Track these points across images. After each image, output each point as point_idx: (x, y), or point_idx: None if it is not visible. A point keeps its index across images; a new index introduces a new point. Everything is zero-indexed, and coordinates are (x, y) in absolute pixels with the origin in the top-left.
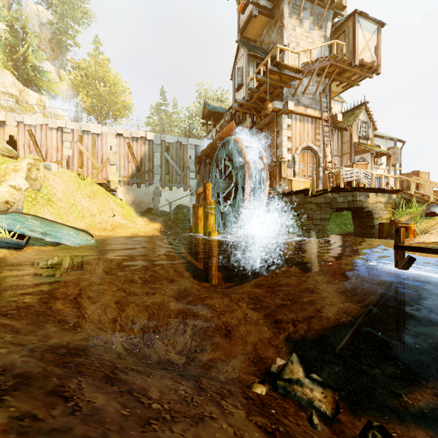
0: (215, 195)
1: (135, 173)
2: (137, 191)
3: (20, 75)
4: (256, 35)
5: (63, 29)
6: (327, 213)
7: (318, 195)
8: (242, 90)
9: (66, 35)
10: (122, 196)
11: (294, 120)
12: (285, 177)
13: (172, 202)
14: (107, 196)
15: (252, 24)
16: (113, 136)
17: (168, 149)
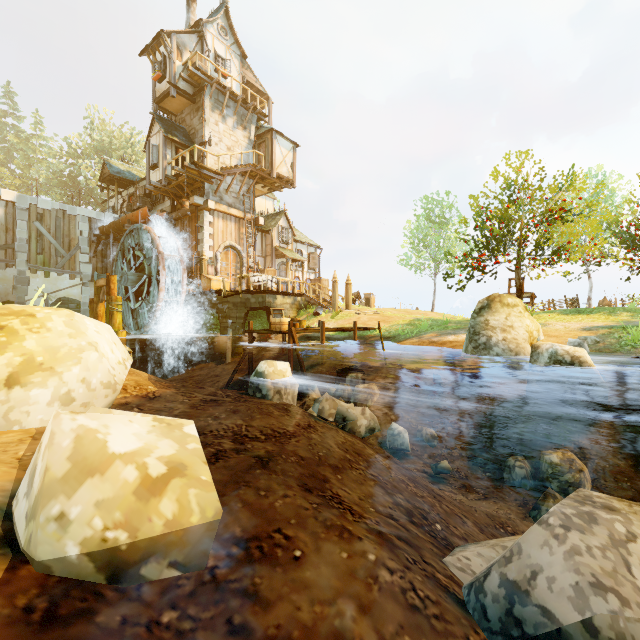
0: (122, 288)
1: None
2: None
3: None
4: (177, 110)
5: None
6: (242, 312)
7: (229, 296)
8: (158, 171)
9: None
10: None
11: (217, 217)
12: (205, 275)
13: (50, 294)
14: None
15: (171, 99)
16: None
17: (43, 218)
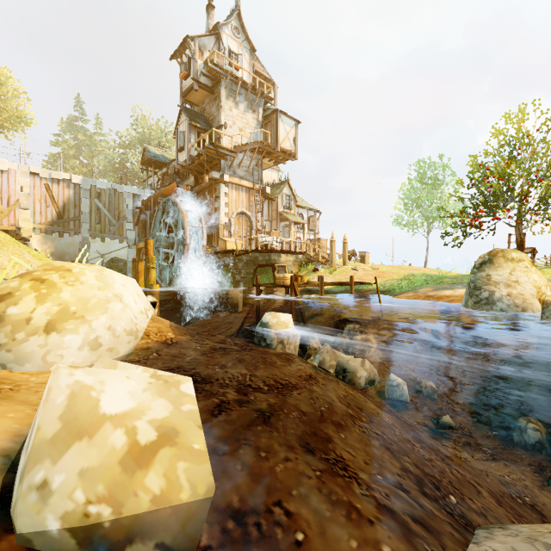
0: (156, 249)
1: (55, 220)
2: (58, 241)
3: None
4: (199, 101)
5: None
6: (252, 269)
7: (241, 255)
8: (184, 153)
9: None
10: (38, 246)
11: (231, 188)
12: (221, 238)
13: (105, 255)
14: (18, 246)
15: (194, 93)
16: (26, 175)
17: (100, 195)
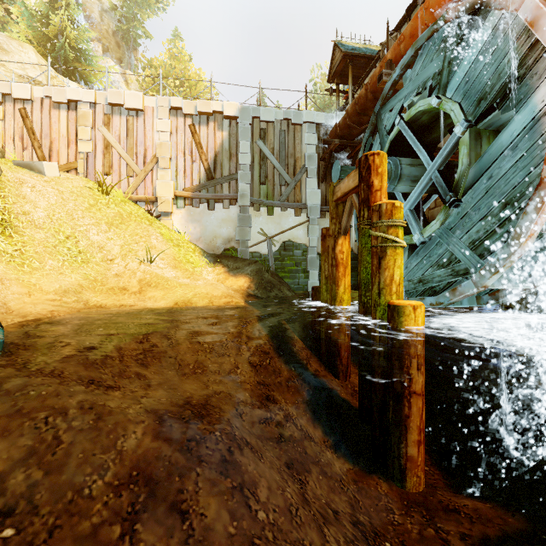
0: None
1: (203, 182)
2: (207, 217)
3: (58, 63)
4: None
5: (130, 15)
6: None
7: None
8: None
9: (133, 22)
10: (181, 226)
11: None
12: None
13: (273, 237)
14: (148, 224)
15: None
16: (165, 113)
17: (266, 134)
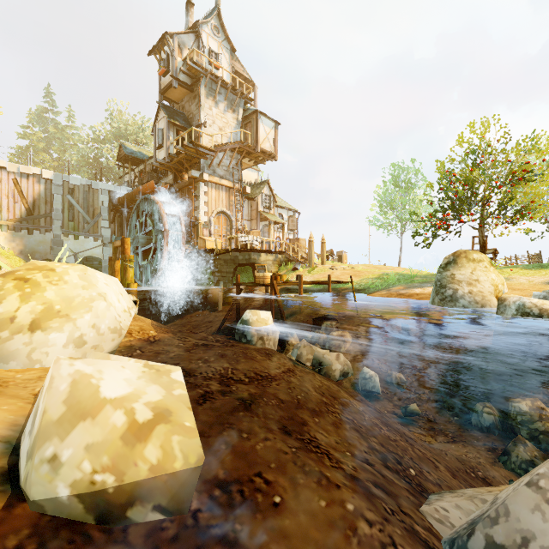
0: (134, 248)
1: (25, 217)
2: (27, 239)
3: None
4: (178, 99)
5: None
6: (232, 268)
7: (221, 254)
8: (163, 151)
9: None
10: (5, 244)
11: (210, 187)
12: (201, 237)
13: (79, 253)
14: None
15: (173, 90)
16: None
17: (73, 192)
